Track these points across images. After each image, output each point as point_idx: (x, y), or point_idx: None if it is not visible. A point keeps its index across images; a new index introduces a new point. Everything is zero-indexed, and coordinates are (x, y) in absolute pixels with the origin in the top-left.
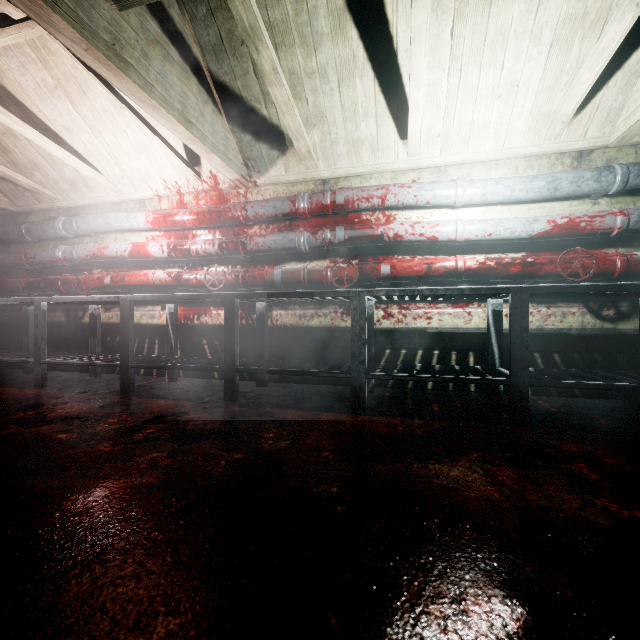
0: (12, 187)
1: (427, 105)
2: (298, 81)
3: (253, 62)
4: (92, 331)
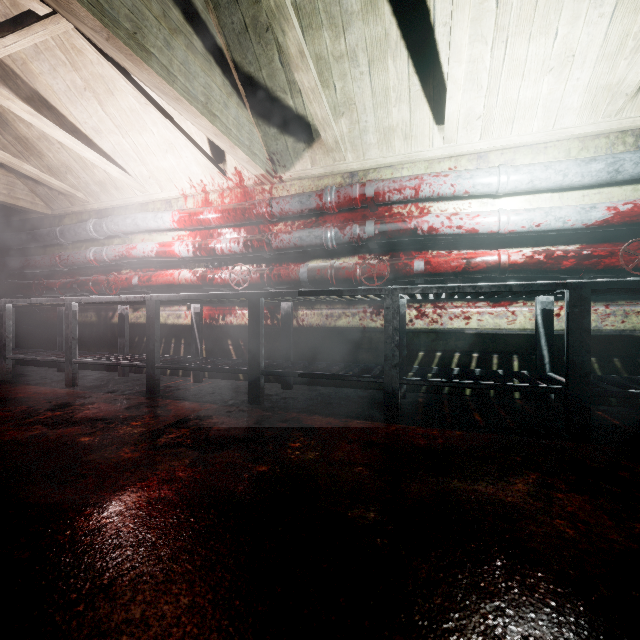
0: (47, 191)
1: (467, 84)
2: (325, 67)
3: (278, 49)
4: (121, 331)
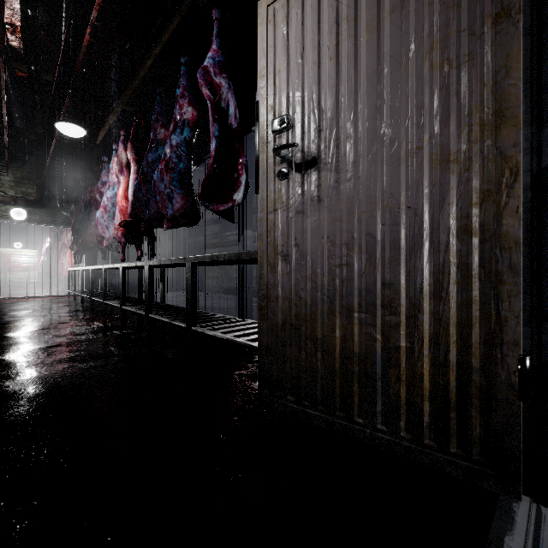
0: None
1: None
2: None
3: None
4: None
